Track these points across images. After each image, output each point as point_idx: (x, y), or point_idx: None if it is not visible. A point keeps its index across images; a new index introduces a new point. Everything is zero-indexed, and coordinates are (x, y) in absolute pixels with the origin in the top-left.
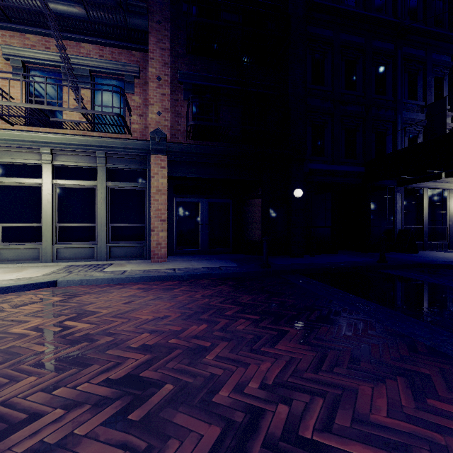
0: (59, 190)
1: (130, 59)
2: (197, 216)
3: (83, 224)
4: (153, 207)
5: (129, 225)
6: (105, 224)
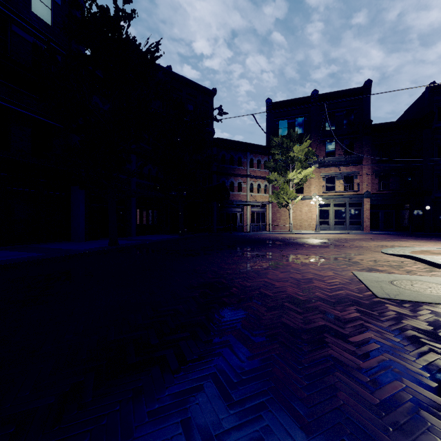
0: (334, 210)
1: (356, 169)
2: (378, 217)
3: (341, 220)
4: (365, 215)
5: (355, 220)
6: (348, 220)
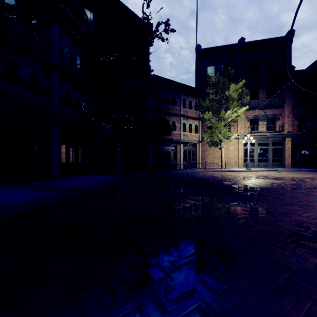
0: (258, 149)
1: (277, 111)
2: (296, 155)
3: (264, 158)
4: (287, 153)
5: (277, 158)
6: (271, 158)
